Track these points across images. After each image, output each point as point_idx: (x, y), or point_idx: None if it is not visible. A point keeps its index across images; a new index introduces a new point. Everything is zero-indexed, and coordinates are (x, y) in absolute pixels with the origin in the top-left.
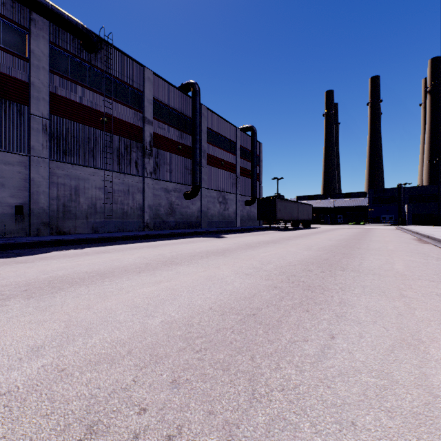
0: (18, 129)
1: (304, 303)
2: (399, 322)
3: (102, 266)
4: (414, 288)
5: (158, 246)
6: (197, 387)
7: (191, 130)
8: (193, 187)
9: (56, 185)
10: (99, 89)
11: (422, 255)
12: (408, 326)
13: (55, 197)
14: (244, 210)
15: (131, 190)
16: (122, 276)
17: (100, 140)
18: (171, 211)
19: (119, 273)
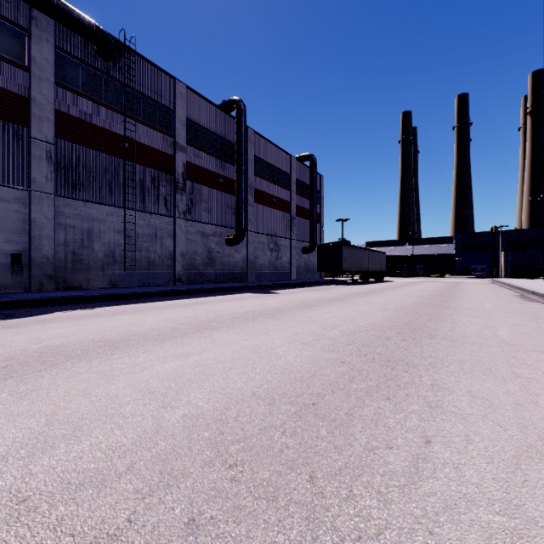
0: (15, 157)
1: (383, 386)
2: (519, 416)
3: (115, 332)
4: (529, 363)
5: (191, 305)
6: (226, 533)
7: (235, 159)
8: (237, 231)
9: (64, 227)
10: (119, 107)
11: (531, 317)
12: (533, 422)
13: (62, 242)
14: (302, 259)
15: (160, 234)
16: (139, 346)
17: (120, 171)
18: (210, 261)
19: (136, 341)
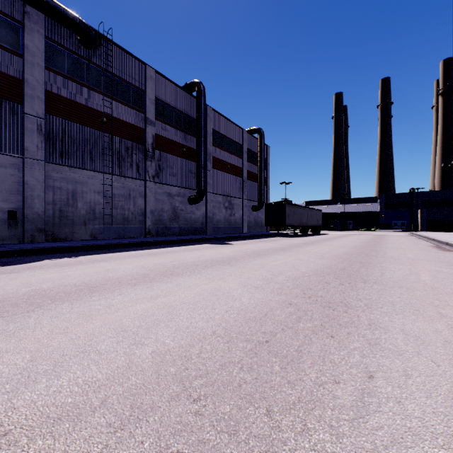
0: (10, 129)
1: (327, 325)
2: (449, 352)
3: (94, 277)
4: (452, 305)
5: (159, 254)
6: None
7: (196, 132)
8: (197, 192)
9: (52, 188)
10: (98, 88)
11: (447, 264)
12: None
13: (51, 201)
14: (251, 216)
15: (133, 194)
16: (115, 290)
17: (100, 142)
18: (175, 217)
19: (111, 285)
